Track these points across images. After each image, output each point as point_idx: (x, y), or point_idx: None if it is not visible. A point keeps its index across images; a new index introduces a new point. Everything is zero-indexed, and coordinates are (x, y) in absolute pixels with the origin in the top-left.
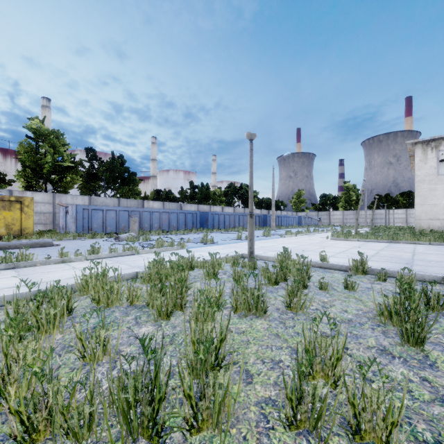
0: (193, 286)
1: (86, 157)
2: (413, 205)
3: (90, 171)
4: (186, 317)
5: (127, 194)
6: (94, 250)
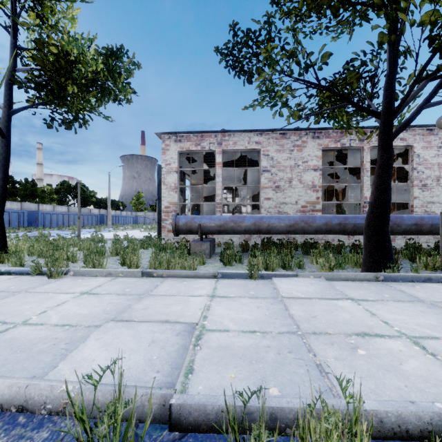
0: None
1: None
2: None
3: None
4: None
5: None
6: None
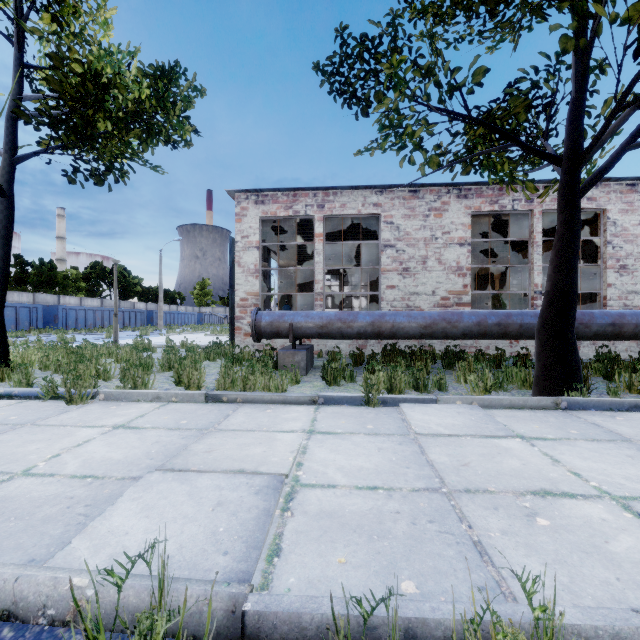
0: None
1: None
2: None
3: None
4: None
5: None
6: None
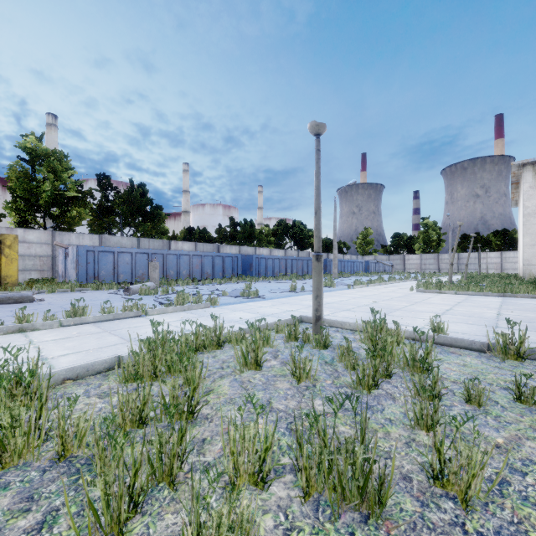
0: (215, 391)
1: (97, 185)
2: (509, 246)
3: (103, 203)
4: (176, 519)
5: (150, 233)
6: (75, 311)
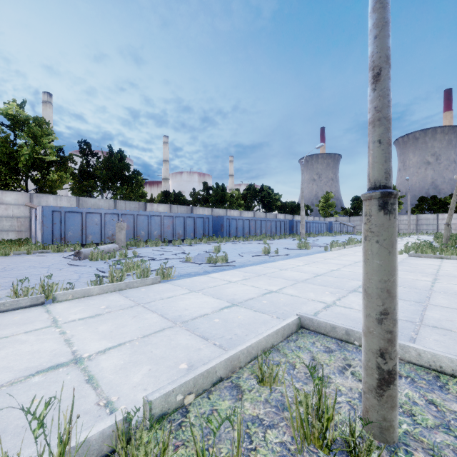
0: None
1: (79, 151)
2: None
3: (86, 168)
4: None
5: (128, 196)
6: None
